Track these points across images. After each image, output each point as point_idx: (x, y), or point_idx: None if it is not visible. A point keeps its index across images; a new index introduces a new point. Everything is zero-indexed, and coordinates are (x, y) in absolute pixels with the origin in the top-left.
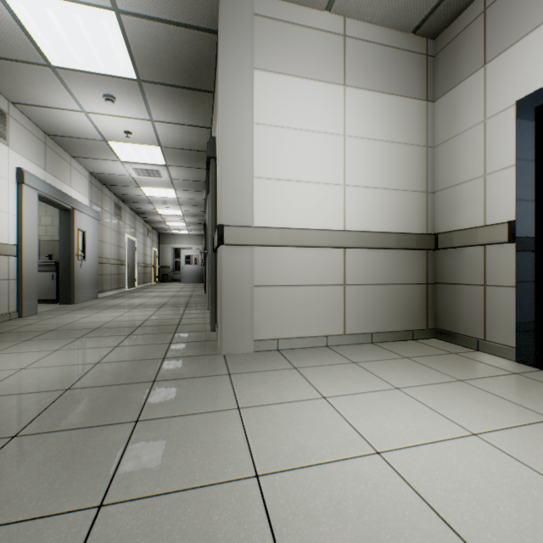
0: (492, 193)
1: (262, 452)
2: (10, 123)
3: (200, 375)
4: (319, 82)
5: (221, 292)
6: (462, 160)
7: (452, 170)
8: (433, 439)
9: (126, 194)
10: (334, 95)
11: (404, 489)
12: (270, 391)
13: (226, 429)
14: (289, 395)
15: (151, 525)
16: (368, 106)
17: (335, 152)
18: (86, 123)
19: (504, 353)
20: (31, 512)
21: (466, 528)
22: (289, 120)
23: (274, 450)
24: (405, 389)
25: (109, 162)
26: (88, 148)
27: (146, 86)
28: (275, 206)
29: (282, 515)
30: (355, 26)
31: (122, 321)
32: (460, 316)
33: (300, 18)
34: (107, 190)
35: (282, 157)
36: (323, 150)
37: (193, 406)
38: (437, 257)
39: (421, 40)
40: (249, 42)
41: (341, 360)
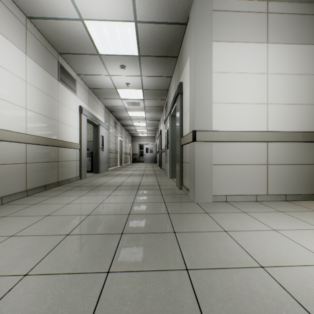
0: None
1: (256, 255)
2: (77, 84)
3: (191, 212)
4: (251, 43)
5: (194, 167)
6: None
7: None
8: None
9: (120, 116)
10: (260, 50)
11: None
12: (237, 224)
13: (226, 241)
14: (251, 227)
15: (219, 282)
16: (283, 53)
17: (261, 84)
18: (108, 81)
19: None
20: (156, 267)
21: None
22: (232, 68)
23: (262, 255)
24: None
25: (115, 100)
26: (107, 93)
27: (142, 58)
28: (224, 118)
29: (292, 288)
30: (274, 6)
31: (129, 182)
32: None
33: (239, 7)
34: (111, 114)
35: (228, 90)
36: (253, 83)
37: (199, 228)
38: None
39: None
40: (210, 27)
41: (271, 209)
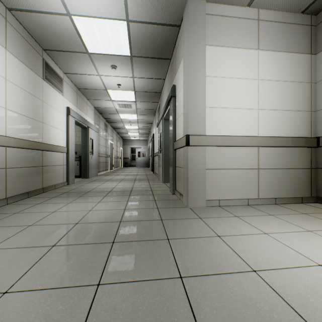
0: None
1: (249, 259)
2: (64, 84)
3: (184, 218)
4: (243, 49)
5: (188, 172)
6: None
7: None
8: None
9: (110, 118)
10: (252, 56)
11: None
12: (230, 228)
13: (220, 246)
14: (244, 231)
15: (213, 288)
16: (273, 60)
17: (252, 89)
18: (98, 81)
19: None
20: (149, 277)
21: None
22: (225, 72)
23: (255, 258)
24: (315, 232)
25: (106, 101)
26: (96, 94)
27: (134, 59)
28: (217, 123)
29: (283, 291)
30: (264, 13)
31: (120, 188)
32: None
33: (232, 12)
34: (101, 116)
35: (221, 94)
36: (245, 89)
37: (193, 234)
38: (318, 152)
39: (307, 16)
40: (203, 30)
41: (262, 213)
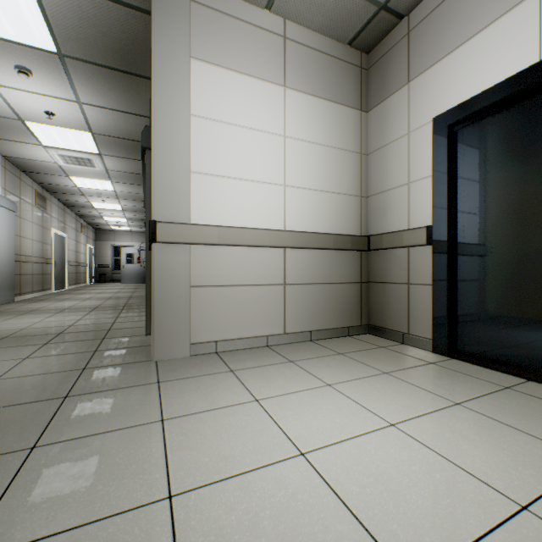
0: (414, 199)
1: (181, 468)
2: None
3: (124, 386)
4: (259, 80)
5: (153, 293)
6: (391, 169)
7: (382, 177)
8: (355, 434)
9: (53, 184)
10: (275, 95)
11: (322, 489)
12: (201, 398)
13: (144, 446)
14: (221, 401)
15: None
16: (308, 110)
17: (276, 152)
18: None
19: (424, 345)
20: None
21: (375, 522)
22: (229, 115)
23: (195, 464)
24: (336, 385)
25: (28, 145)
26: None
27: (70, 62)
28: (213, 203)
29: (192, 539)
30: (295, 30)
31: (40, 328)
32: (389, 313)
33: (240, 12)
34: (27, 178)
35: (222, 153)
36: (264, 149)
37: (109, 423)
38: (370, 258)
39: (356, 52)
40: (185, 29)
41: (279, 359)
